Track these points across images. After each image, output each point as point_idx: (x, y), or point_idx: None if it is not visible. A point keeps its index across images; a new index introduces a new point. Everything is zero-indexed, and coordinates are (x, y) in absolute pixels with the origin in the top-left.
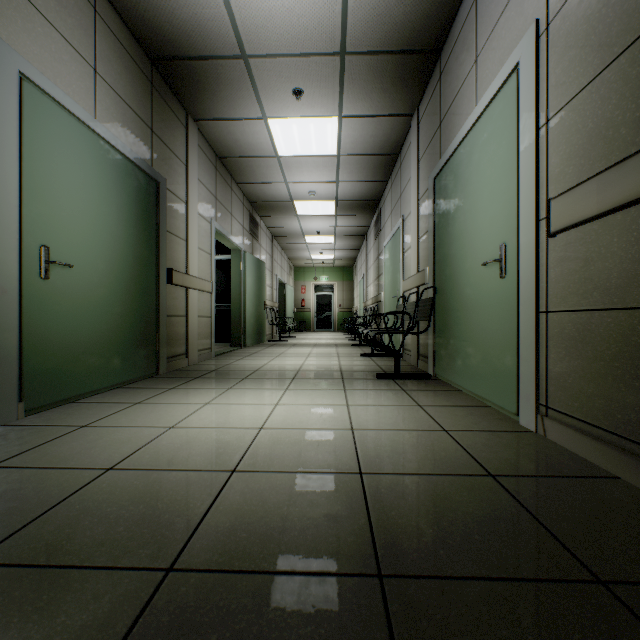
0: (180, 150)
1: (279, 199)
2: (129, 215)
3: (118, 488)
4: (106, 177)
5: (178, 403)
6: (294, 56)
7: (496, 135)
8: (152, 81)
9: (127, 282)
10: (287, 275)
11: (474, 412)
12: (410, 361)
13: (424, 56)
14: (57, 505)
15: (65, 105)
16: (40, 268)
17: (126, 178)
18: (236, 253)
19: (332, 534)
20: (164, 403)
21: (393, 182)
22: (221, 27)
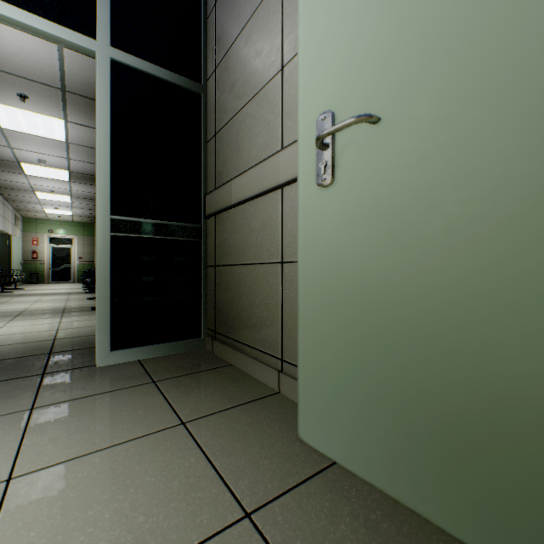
0: None
1: (2, 158)
2: None
3: None
4: None
5: None
6: (19, 76)
7: None
8: None
9: None
10: (13, 226)
11: None
12: None
13: None
14: None
15: None
16: None
17: None
18: None
19: (33, 351)
20: None
21: None
22: None
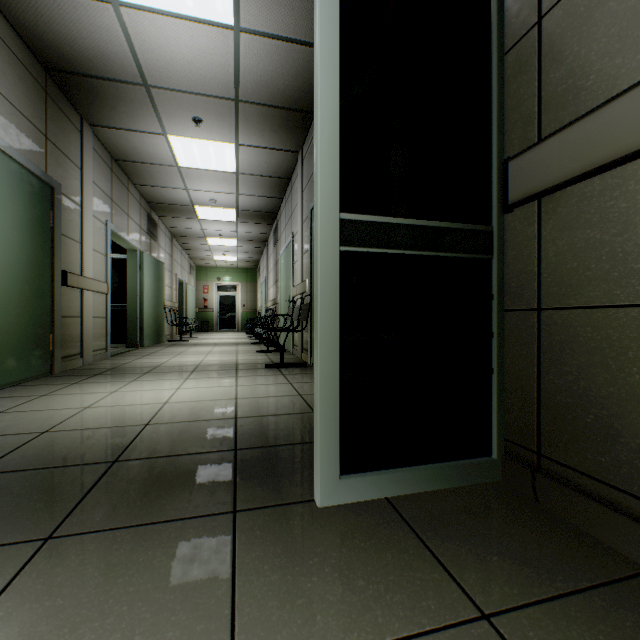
0: (75, 154)
1: (180, 203)
2: (24, 220)
3: (60, 439)
4: (1, 185)
5: (86, 393)
6: (194, 94)
7: None
8: (46, 89)
9: (22, 285)
10: (188, 275)
11: None
12: (297, 355)
13: (303, 114)
14: (15, 450)
15: None
16: None
17: (21, 185)
18: (133, 253)
19: (213, 441)
20: (72, 394)
21: (287, 201)
22: (124, 60)
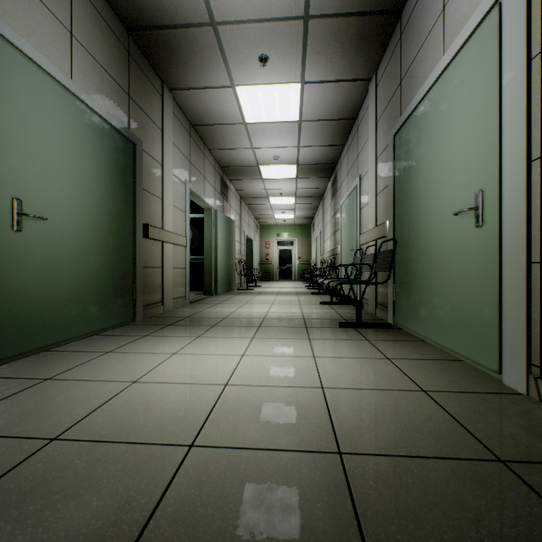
0: (156, 116)
1: (246, 164)
2: (106, 173)
3: (53, 470)
4: (82, 136)
5: (147, 353)
6: (260, 22)
7: (470, 78)
8: (129, 50)
9: (104, 235)
10: (253, 232)
11: (448, 367)
12: (367, 309)
13: (385, 17)
14: None
15: (39, 63)
16: (12, 220)
17: (103, 138)
18: (208, 212)
19: None
20: (133, 352)
21: (350, 145)
22: None
